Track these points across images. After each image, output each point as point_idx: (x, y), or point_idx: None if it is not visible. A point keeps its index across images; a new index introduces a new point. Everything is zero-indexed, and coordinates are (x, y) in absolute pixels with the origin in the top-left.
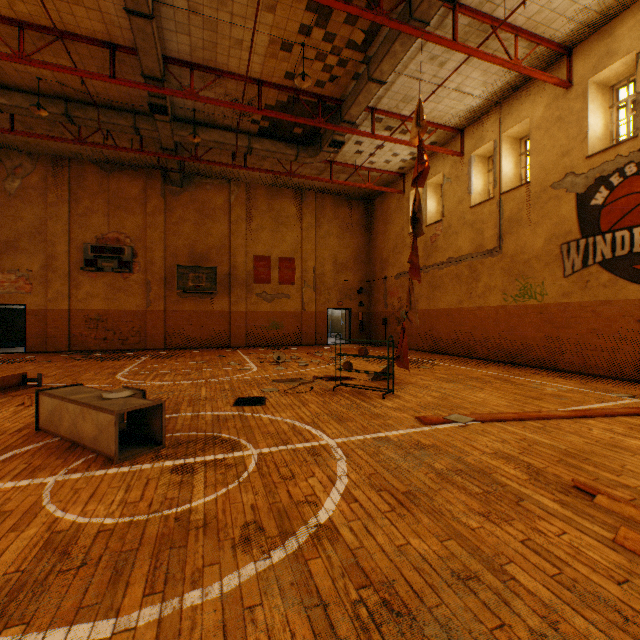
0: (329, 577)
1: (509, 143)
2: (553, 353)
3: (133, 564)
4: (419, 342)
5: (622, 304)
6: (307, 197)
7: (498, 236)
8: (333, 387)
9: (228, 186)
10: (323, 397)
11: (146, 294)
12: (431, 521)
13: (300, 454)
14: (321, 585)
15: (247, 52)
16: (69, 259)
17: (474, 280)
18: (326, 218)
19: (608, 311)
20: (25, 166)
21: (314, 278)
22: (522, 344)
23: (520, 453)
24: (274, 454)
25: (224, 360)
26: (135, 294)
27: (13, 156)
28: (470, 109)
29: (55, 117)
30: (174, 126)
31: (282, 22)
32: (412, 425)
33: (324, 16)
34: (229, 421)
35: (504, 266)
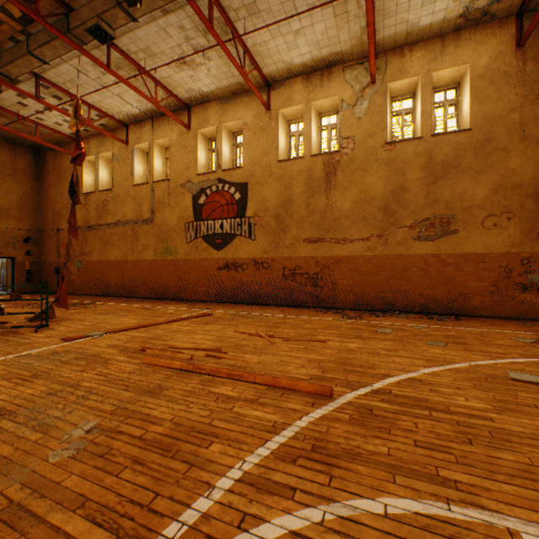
0: None
1: (159, 148)
2: (182, 290)
3: None
4: (93, 288)
5: (211, 261)
6: None
7: (152, 211)
8: None
9: None
10: None
11: None
12: (45, 381)
13: None
14: None
15: None
16: None
17: (136, 240)
18: None
19: (206, 264)
20: None
21: None
22: (166, 285)
23: (125, 343)
24: None
25: None
26: None
27: None
28: (132, 113)
29: None
30: None
31: None
32: (57, 343)
33: None
34: None
35: (156, 232)
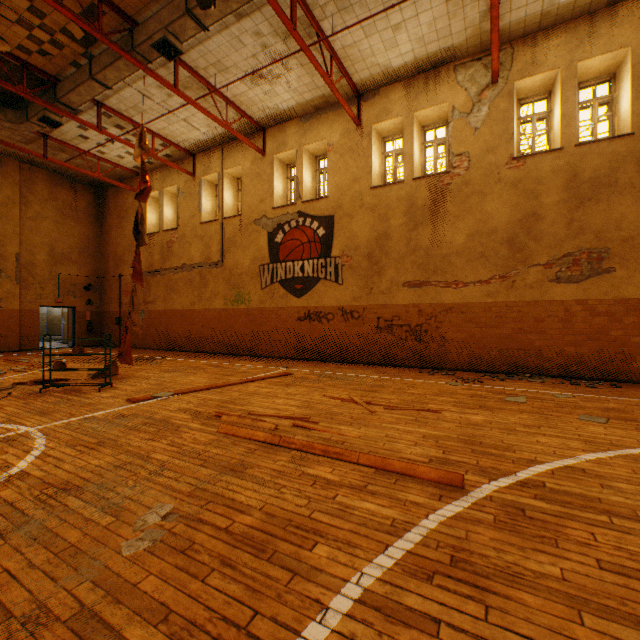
0: (18, 493)
1: (230, 179)
2: (256, 344)
3: None
4: (157, 341)
5: (290, 310)
6: (6, 164)
7: (222, 252)
8: (41, 389)
9: None
10: (26, 399)
11: None
12: (112, 450)
13: None
14: (10, 498)
15: None
16: None
17: (204, 286)
18: (38, 196)
19: (284, 314)
20: None
21: (18, 268)
22: (237, 338)
23: (196, 406)
24: None
25: None
26: None
27: None
28: (200, 140)
29: None
30: None
31: None
32: (122, 405)
33: None
34: None
35: (226, 277)
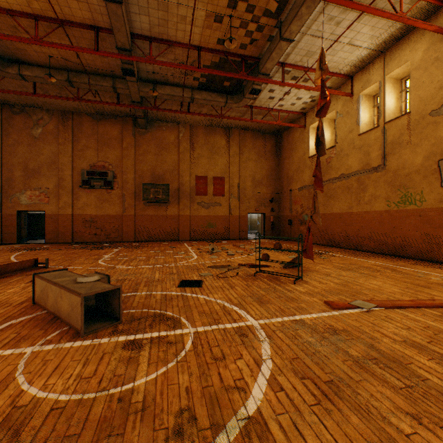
0: None
1: (391, 83)
2: (431, 248)
3: None
4: (317, 238)
5: None
6: (233, 133)
7: (382, 156)
8: (254, 273)
9: (177, 127)
10: (246, 281)
11: (122, 203)
12: (360, 421)
13: (229, 334)
14: None
15: (189, 25)
16: (72, 180)
17: (362, 191)
18: (247, 148)
19: None
20: (45, 118)
21: (238, 191)
22: (403, 240)
23: (429, 342)
24: (207, 333)
25: (174, 250)
26: (115, 203)
27: (37, 112)
28: (359, 59)
29: (61, 83)
30: (140, 85)
31: None
32: (322, 309)
33: None
34: (173, 300)
35: (387, 179)
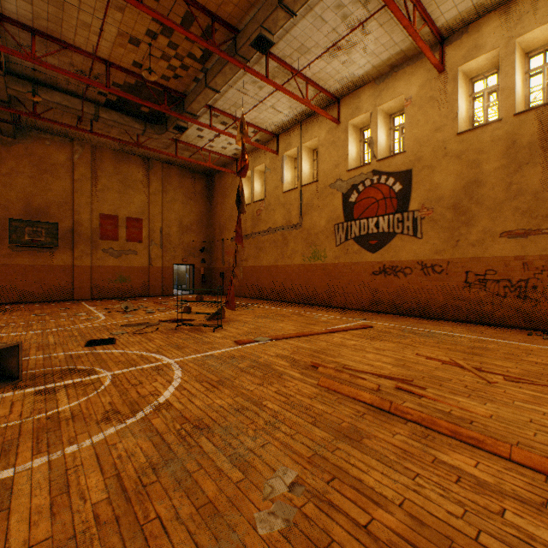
0: (164, 423)
1: (307, 151)
2: (330, 296)
3: (18, 444)
4: (249, 291)
5: (364, 264)
6: (154, 166)
7: (300, 215)
8: (176, 327)
9: (71, 145)
10: (167, 334)
11: None
12: (230, 391)
13: (147, 371)
14: (159, 427)
15: (95, 35)
16: None
17: (285, 245)
18: (172, 186)
19: (358, 268)
20: None
21: (161, 237)
22: (314, 290)
23: (291, 354)
24: (126, 373)
25: (69, 312)
26: None
27: None
28: (282, 122)
29: None
30: (8, 79)
31: (131, 22)
32: (231, 346)
33: (169, 29)
34: (83, 357)
35: (303, 236)
